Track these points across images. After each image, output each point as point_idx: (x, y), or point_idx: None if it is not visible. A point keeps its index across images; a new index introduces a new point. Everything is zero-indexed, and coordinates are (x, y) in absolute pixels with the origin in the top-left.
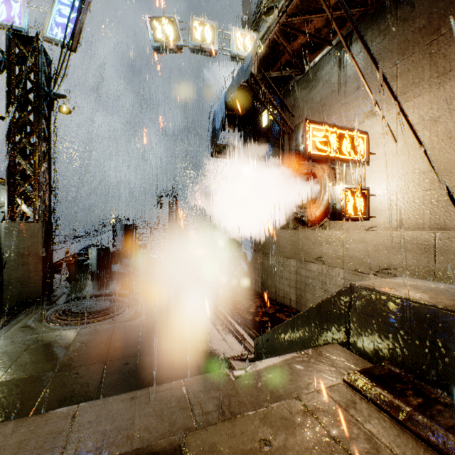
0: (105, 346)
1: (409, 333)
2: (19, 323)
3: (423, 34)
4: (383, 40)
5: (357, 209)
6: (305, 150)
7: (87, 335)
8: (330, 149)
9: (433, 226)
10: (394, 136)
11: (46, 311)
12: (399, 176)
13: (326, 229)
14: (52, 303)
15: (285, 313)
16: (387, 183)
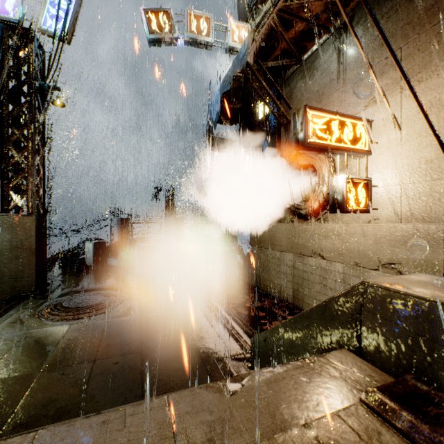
0: (95, 343)
1: (440, 343)
2: (9, 319)
3: (430, 14)
4: (386, 23)
5: (359, 200)
6: (304, 138)
7: (78, 331)
8: (330, 137)
9: (441, 218)
10: (398, 123)
11: (38, 306)
12: (403, 166)
13: (325, 222)
14: (45, 298)
15: (282, 308)
16: (391, 173)
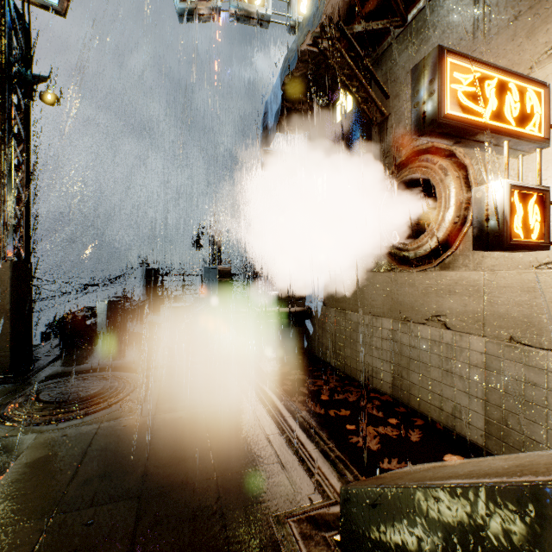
0: (66, 475)
1: None
2: None
3: None
4: None
5: (530, 227)
6: (438, 106)
7: (46, 447)
8: (482, 109)
9: None
10: None
11: (5, 397)
12: None
13: (449, 269)
14: (21, 383)
15: (376, 403)
16: None
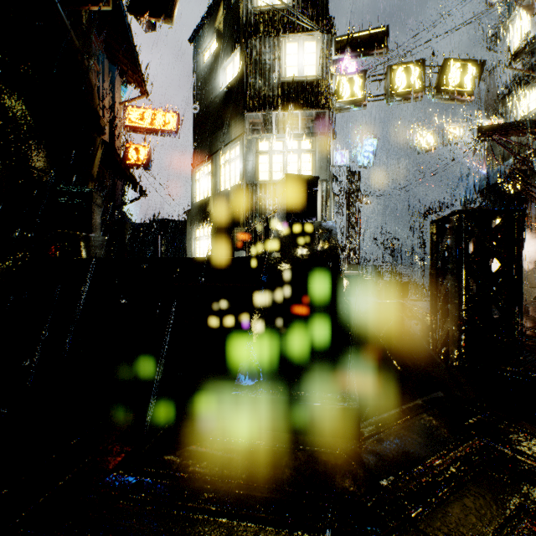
0: None
1: None
2: None
3: None
4: None
5: None
6: None
7: None
8: None
9: None
10: None
11: None
12: None
13: None
14: None
15: None
16: None
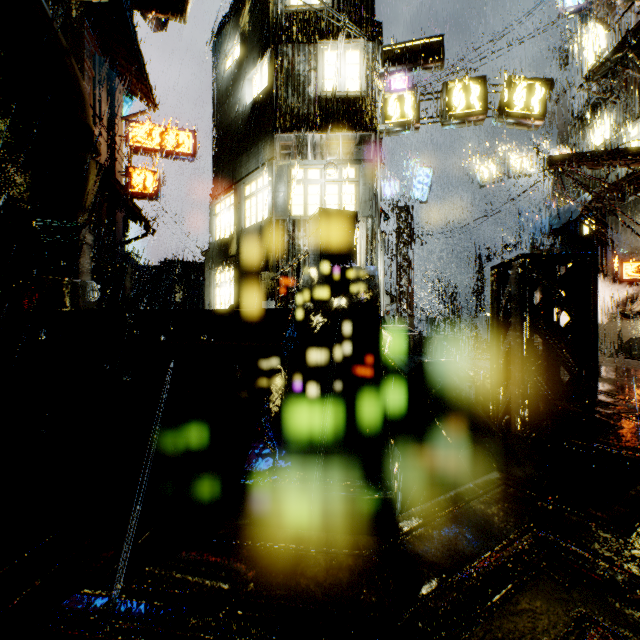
0: None
1: None
2: None
3: None
4: None
5: None
6: (619, 277)
7: None
8: (639, 275)
9: None
10: None
11: None
12: None
13: None
14: None
15: None
16: None
